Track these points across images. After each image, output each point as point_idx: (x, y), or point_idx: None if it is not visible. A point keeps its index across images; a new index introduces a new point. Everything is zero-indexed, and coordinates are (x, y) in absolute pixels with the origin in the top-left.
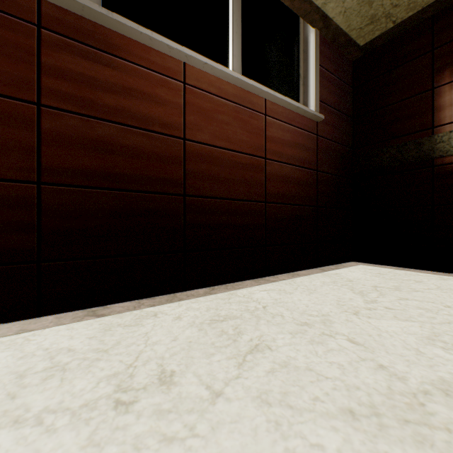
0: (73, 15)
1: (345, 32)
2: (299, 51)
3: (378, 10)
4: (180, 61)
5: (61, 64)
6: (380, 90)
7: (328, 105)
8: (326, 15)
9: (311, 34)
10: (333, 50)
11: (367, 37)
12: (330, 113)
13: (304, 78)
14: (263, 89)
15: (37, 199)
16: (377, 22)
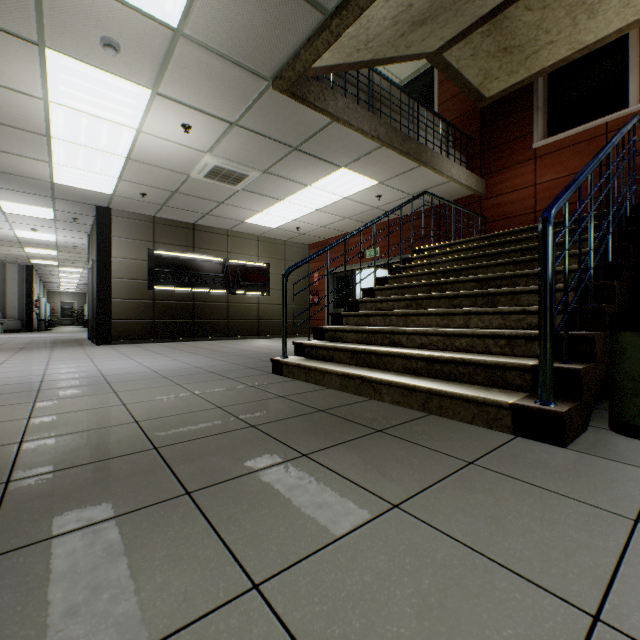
0: (620, 118)
1: None
2: None
3: None
4: None
5: None
6: None
7: None
8: None
9: None
10: None
11: None
12: None
13: None
14: None
15: (605, 202)
16: None
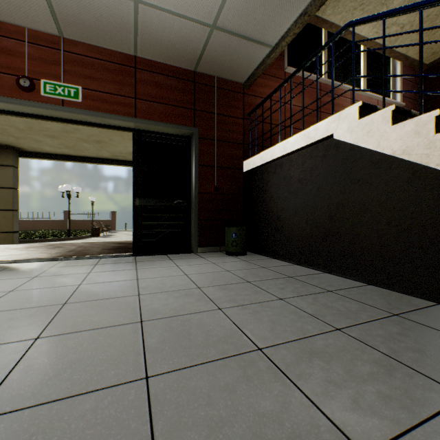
0: (326, 85)
1: (417, 60)
2: (390, 73)
3: (436, 50)
4: (349, 92)
5: (323, 100)
6: (439, 86)
7: (407, 98)
8: (407, 56)
9: (397, 64)
10: (409, 69)
11: (430, 60)
12: (408, 102)
13: (393, 86)
14: (378, 96)
15: None
16: (436, 54)
